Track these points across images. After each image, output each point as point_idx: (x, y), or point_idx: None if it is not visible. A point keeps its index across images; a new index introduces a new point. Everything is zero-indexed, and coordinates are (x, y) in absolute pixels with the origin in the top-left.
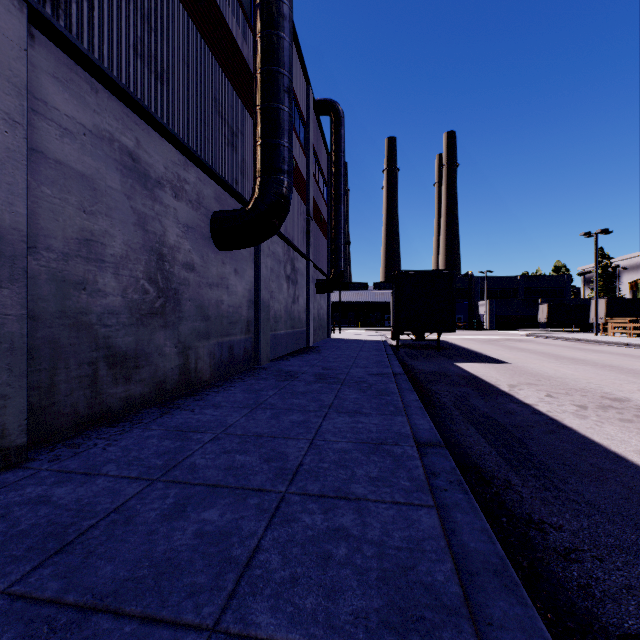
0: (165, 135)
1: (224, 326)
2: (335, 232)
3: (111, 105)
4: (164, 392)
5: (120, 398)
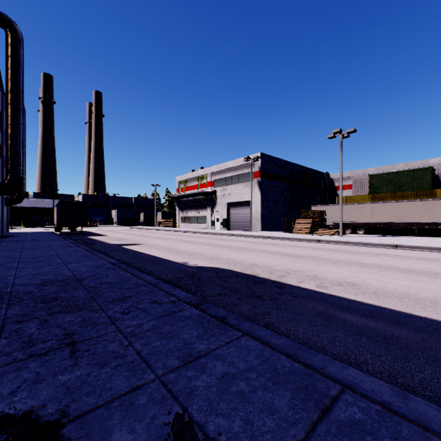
0: None
1: None
2: None
3: None
4: None
5: None
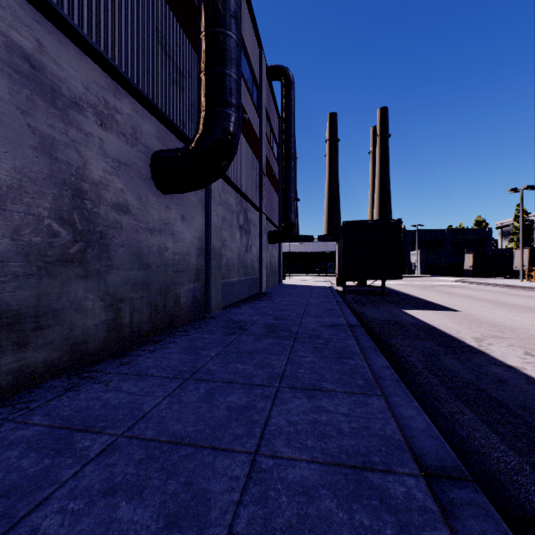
0: (83, 47)
1: (168, 275)
2: (286, 187)
3: None
4: (84, 354)
5: (8, 371)
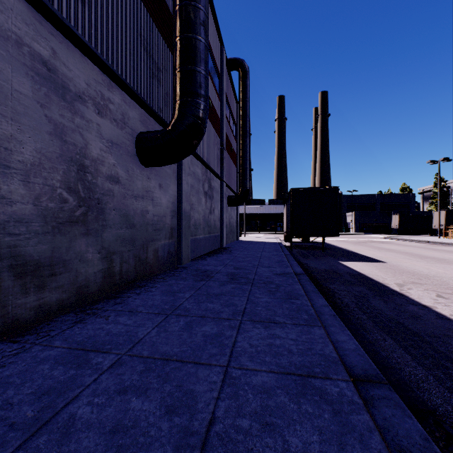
0: (86, 52)
1: (149, 232)
2: (242, 159)
3: (19, 7)
4: (86, 296)
5: (31, 307)
